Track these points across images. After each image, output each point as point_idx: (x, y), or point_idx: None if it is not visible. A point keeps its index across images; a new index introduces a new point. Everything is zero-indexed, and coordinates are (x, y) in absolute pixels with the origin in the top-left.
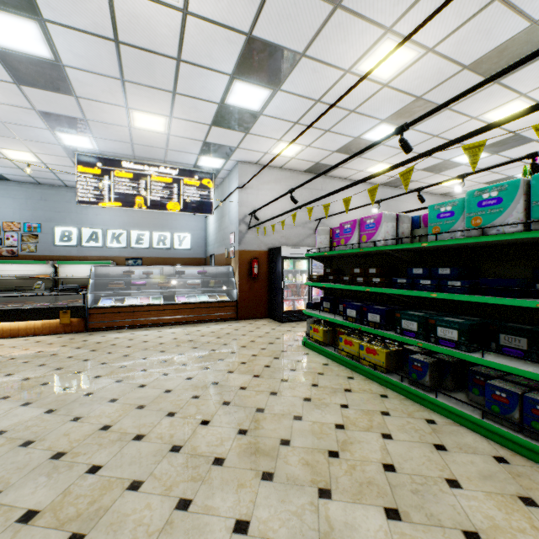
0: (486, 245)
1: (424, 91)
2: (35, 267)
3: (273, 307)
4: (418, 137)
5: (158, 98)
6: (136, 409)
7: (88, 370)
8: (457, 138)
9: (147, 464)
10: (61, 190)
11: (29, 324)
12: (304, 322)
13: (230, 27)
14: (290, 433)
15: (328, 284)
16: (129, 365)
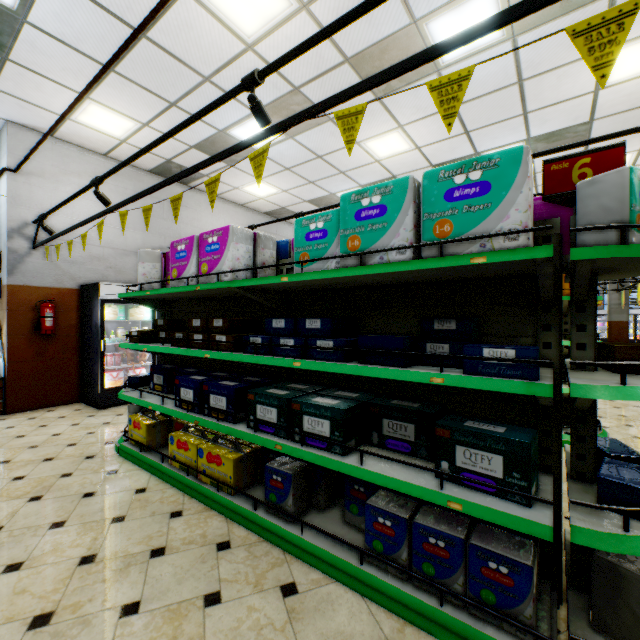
0: (367, 285)
1: (302, 80)
2: None
3: (87, 384)
4: (302, 154)
5: None
6: None
7: None
8: (328, 99)
9: None
10: None
11: None
12: None
13: None
14: None
15: (152, 345)
16: None
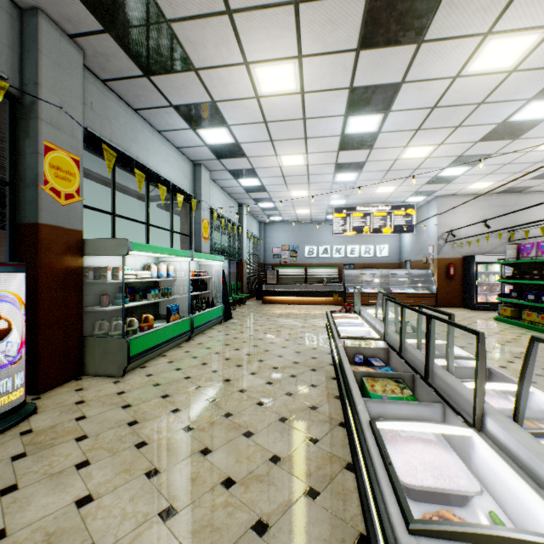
0: None
1: None
2: (296, 270)
3: (466, 300)
4: None
5: (396, 181)
6: None
7: None
8: None
9: None
10: (308, 224)
11: (320, 299)
12: (496, 312)
13: (449, 156)
14: (487, 337)
15: (513, 280)
16: None
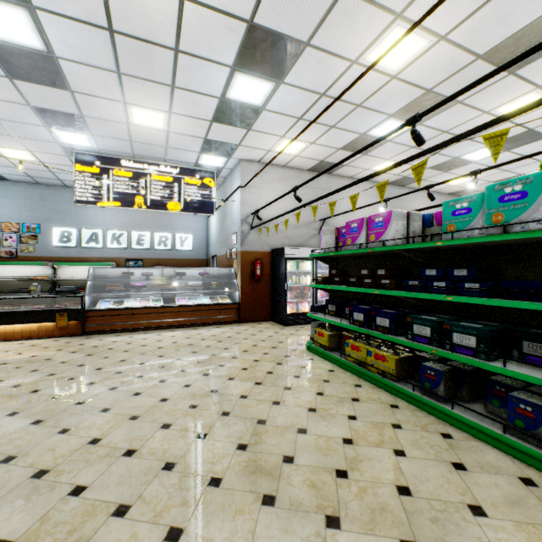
0: (506, 244)
1: (434, 83)
2: (34, 268)
3: (276, 310)
4: (427, 133)
5: (156, 92)
6: (129, 420)
7: (82, 377)
8: (476, 127)
9: (137, 485)
10: (60, 190)
11: (25, 327)
12: (308, 326)
13: (230, 13)
14: (294, 448)
15: (333, 286)
16: (125, 370)
